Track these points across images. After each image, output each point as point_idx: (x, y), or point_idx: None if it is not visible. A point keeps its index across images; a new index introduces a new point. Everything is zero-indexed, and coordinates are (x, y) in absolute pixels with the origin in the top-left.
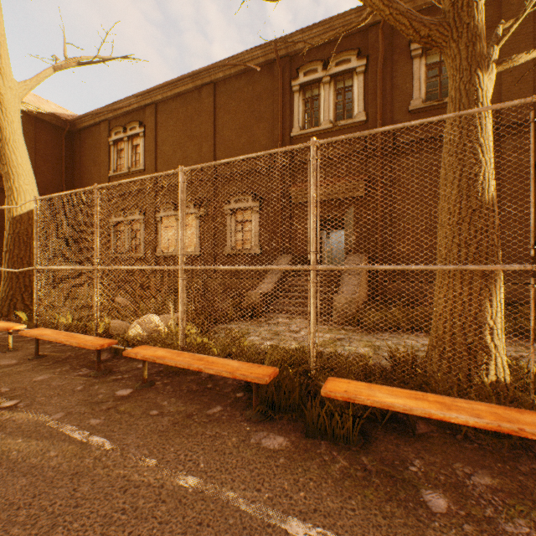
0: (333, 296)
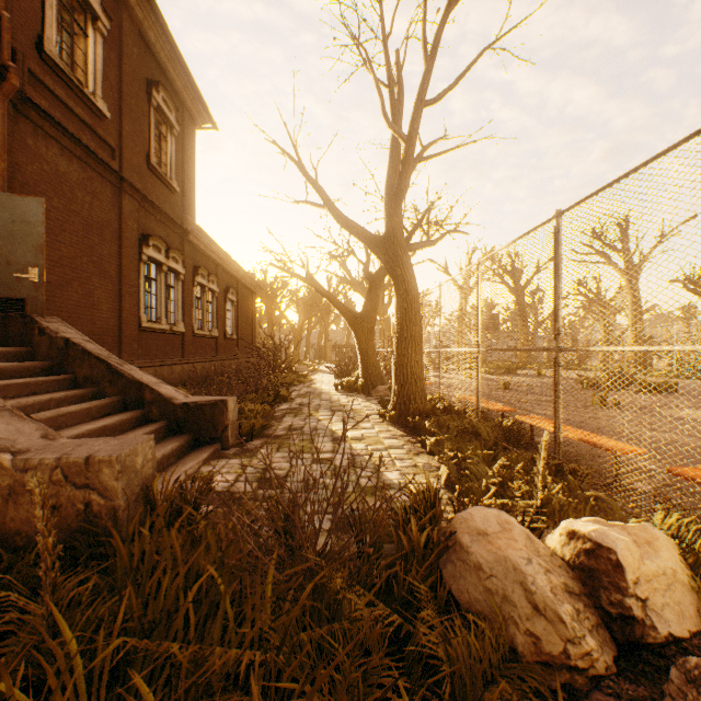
0: (228, 400)
